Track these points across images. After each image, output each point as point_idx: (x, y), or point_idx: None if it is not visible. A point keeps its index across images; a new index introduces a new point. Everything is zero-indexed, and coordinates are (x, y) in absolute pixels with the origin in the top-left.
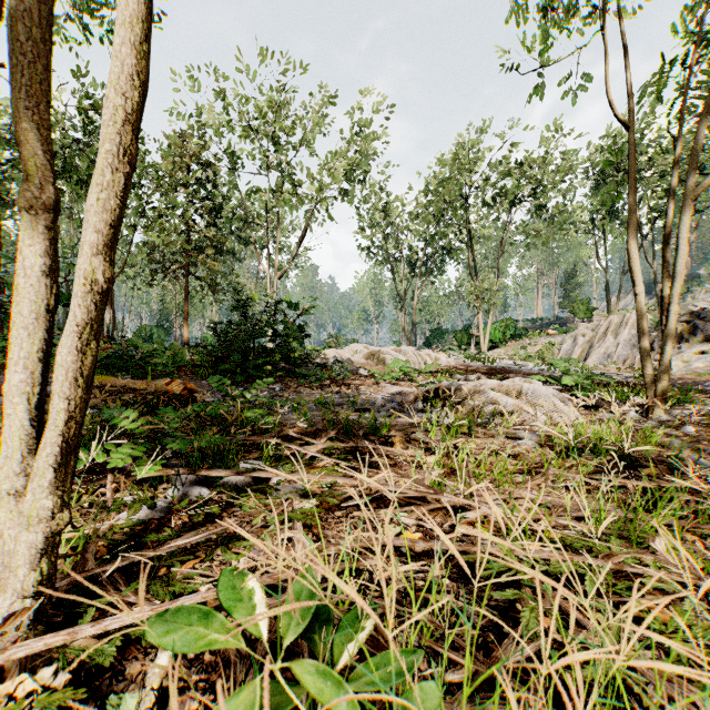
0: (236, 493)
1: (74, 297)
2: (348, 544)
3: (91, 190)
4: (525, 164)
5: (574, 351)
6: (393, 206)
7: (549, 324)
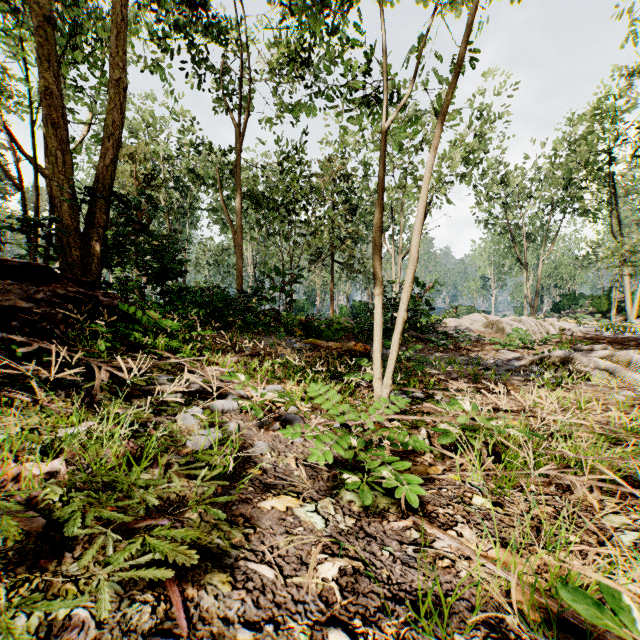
0: (423, 398)
1: (399, 324)
2: (484, 412)
3: (404, 293)
4: None
5: None
6: (513, 177)
7: None
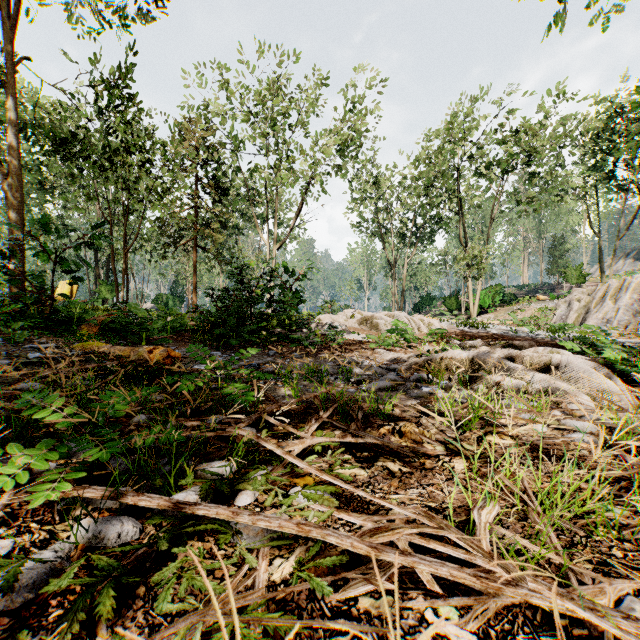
0: (167, 544)
1: None
2: None
3: None
4: (516, 132)
5: (568, 316)
6: (384, 180)
7: (537, 290)
